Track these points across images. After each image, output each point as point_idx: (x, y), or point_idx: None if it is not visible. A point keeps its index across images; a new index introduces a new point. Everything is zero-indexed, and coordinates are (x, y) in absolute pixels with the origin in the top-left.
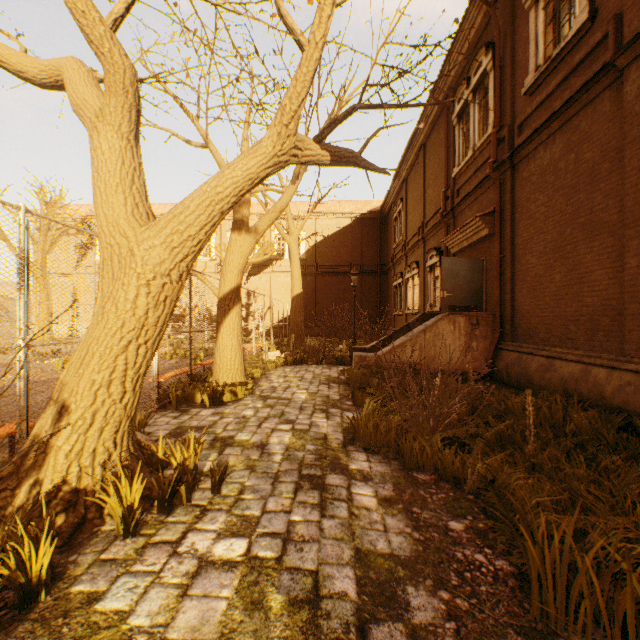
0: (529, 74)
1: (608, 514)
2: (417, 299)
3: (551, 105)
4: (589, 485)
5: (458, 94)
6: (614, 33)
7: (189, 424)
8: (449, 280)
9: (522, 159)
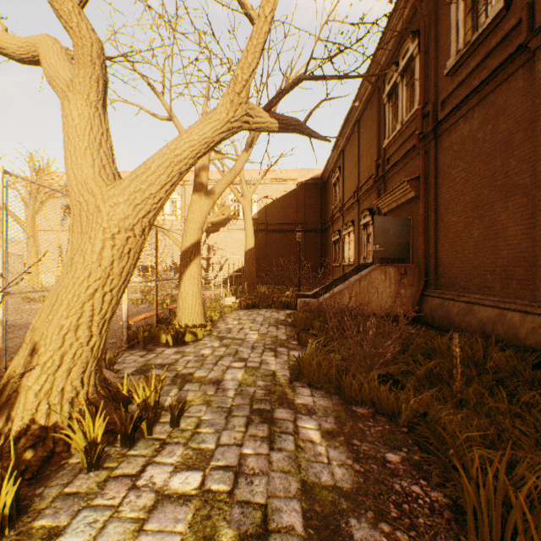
0: (451, 57)
1: (534, 449)
2: (352, 252)
3: (470, 83)
4: (512, 419)
5: (388, 76)
6: (527, 19)
7: (154, 362)
8: (381, 236)
9: (444, 131)
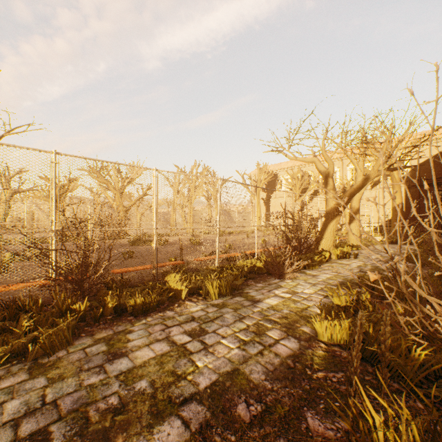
0: None
1: None
2: None
3: None
4: None
5: None
6: None
7: None
8: None
9: None
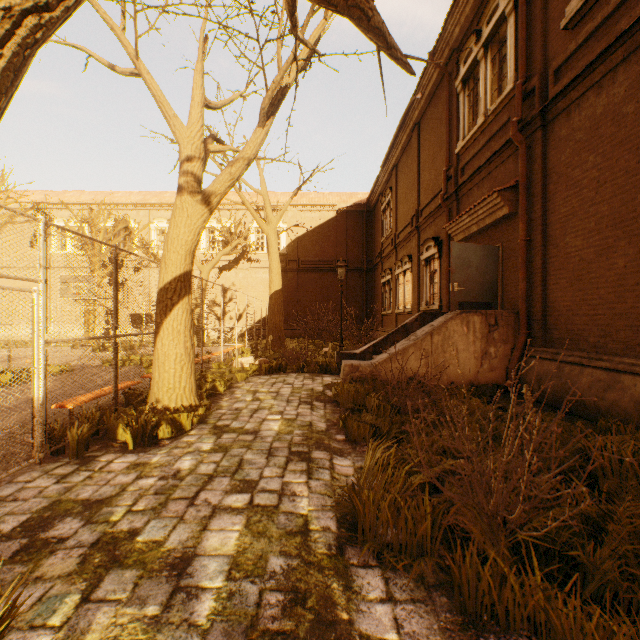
0: None
1: None
2: (409, 297)
3: (609, 32)
4: None
5: (464, 53)
6: None
7: (76, 494)
8: (460, 270)
9: (559, 113)
